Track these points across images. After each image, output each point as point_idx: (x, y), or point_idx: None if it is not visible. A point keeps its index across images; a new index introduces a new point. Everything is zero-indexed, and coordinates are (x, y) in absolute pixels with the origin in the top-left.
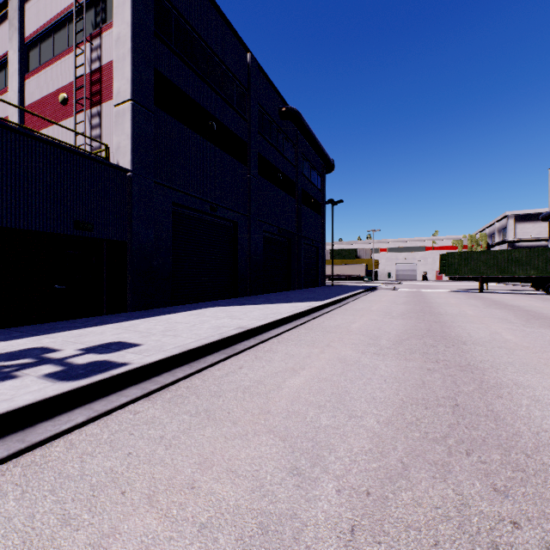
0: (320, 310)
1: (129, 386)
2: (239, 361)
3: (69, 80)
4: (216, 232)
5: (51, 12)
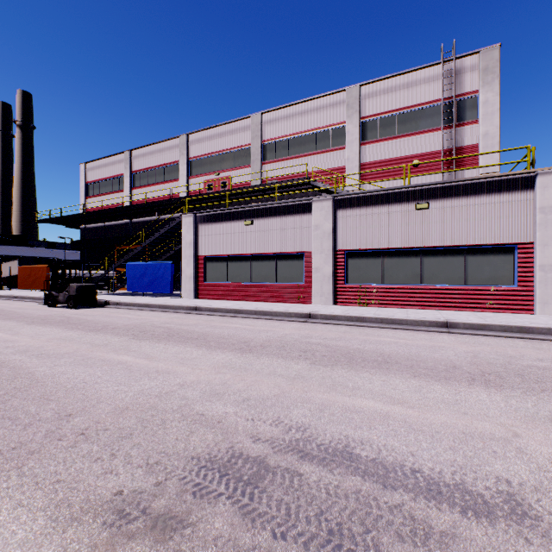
0: None
1: None
2: None
3: (420, 151)
4: None
5: (397, 105)
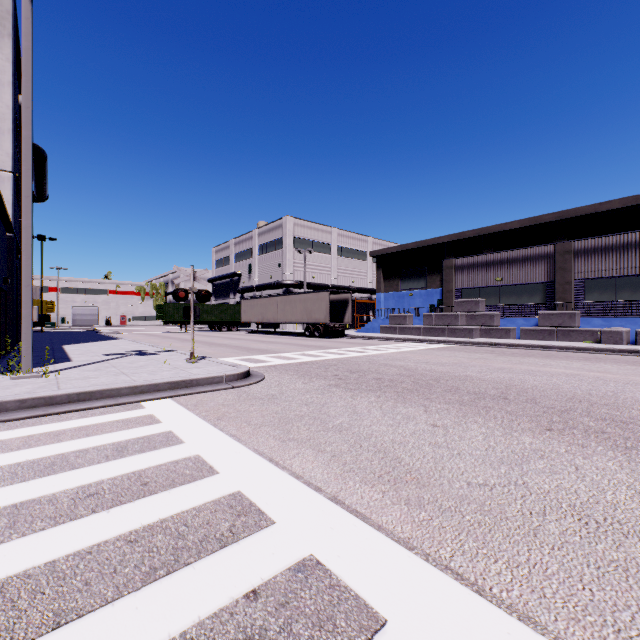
0: None
1: None
2: None
3: None
4: None
5: None
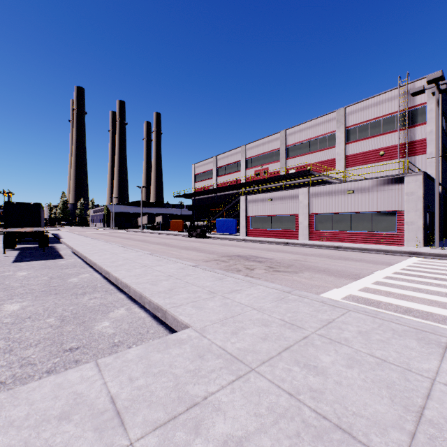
0: None
1: None
2: None
3: (384, 145)
4: None
5: (369, 117)
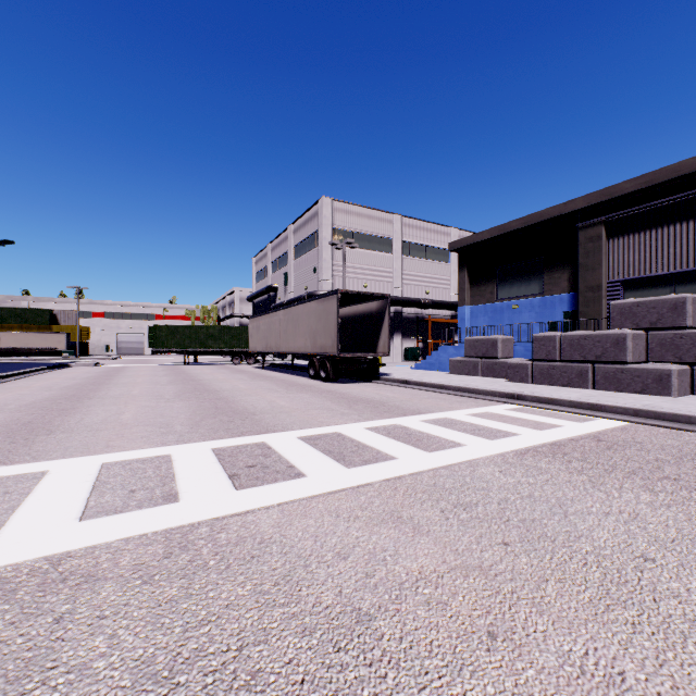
0: None
1: None
2: None
3: None
4: None
5: None
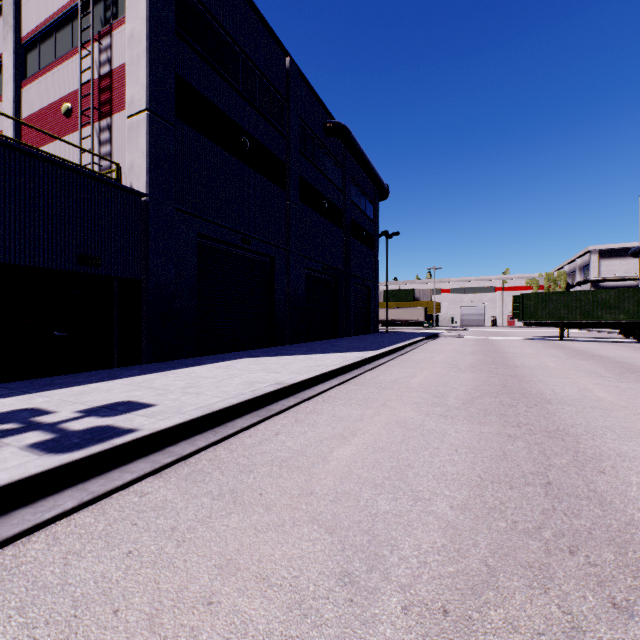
0: (374, 362)
1: (136, 458)
2: (275, 425)
3: (73, 87)
4: (249, 269)
5: (53, 6)
